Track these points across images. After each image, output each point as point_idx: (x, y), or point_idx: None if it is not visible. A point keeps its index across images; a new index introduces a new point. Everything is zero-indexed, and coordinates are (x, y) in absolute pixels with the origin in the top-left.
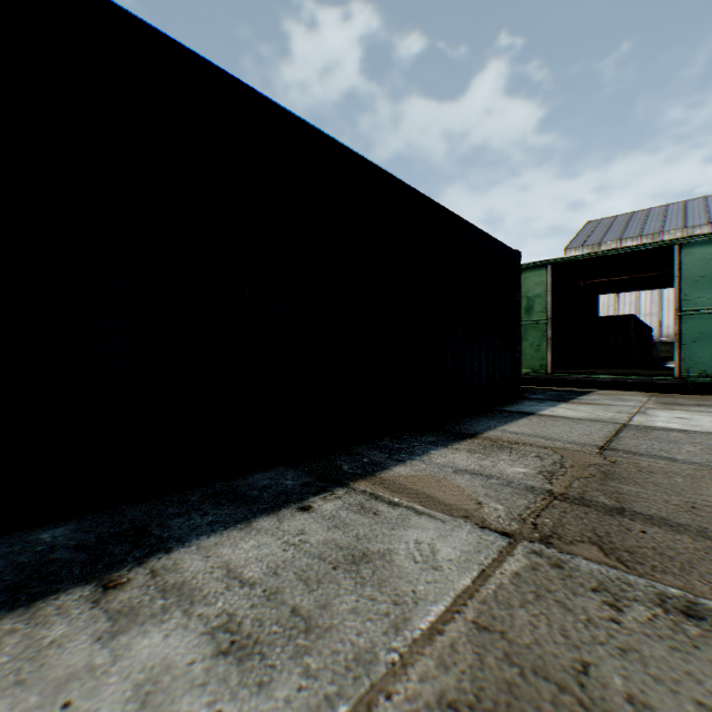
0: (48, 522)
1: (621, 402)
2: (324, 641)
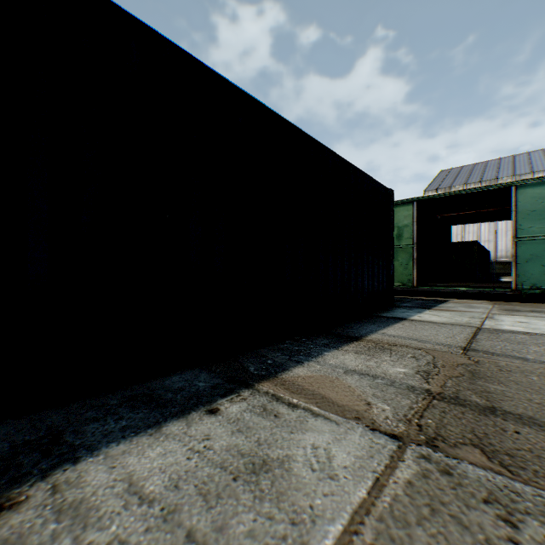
0: None
1: (472, 309)
2: None
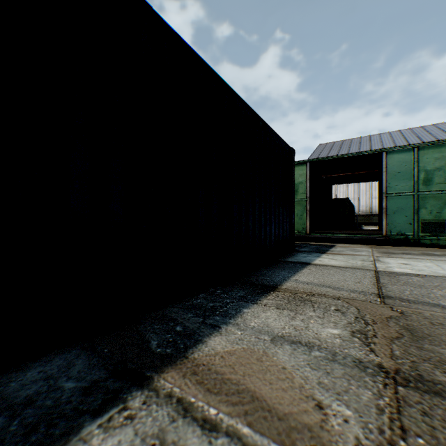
0: None
1: (358, 252)
2: None
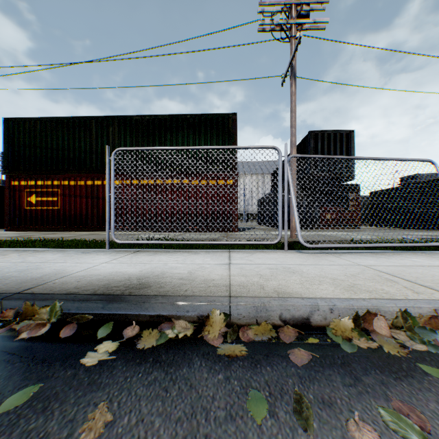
0: None
1: None
2: None
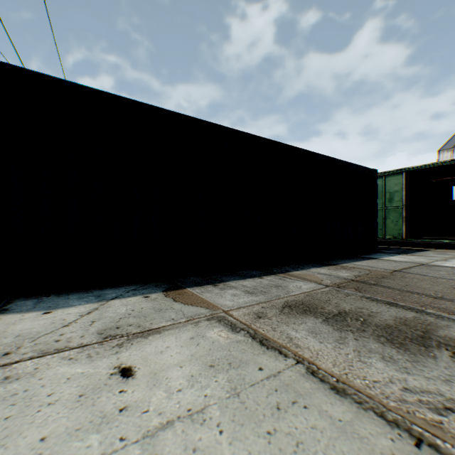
0: (188, 276)
1: (441, 255)
2: (269, 294)
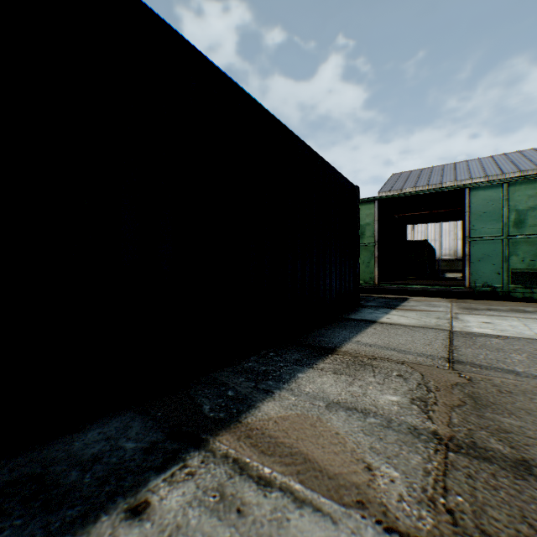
0: None
1: (434, 307)
2: None
